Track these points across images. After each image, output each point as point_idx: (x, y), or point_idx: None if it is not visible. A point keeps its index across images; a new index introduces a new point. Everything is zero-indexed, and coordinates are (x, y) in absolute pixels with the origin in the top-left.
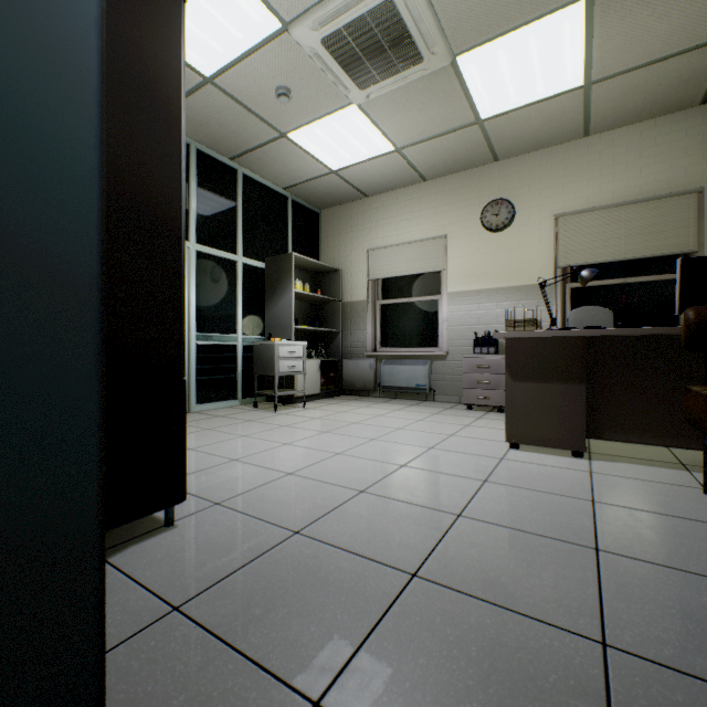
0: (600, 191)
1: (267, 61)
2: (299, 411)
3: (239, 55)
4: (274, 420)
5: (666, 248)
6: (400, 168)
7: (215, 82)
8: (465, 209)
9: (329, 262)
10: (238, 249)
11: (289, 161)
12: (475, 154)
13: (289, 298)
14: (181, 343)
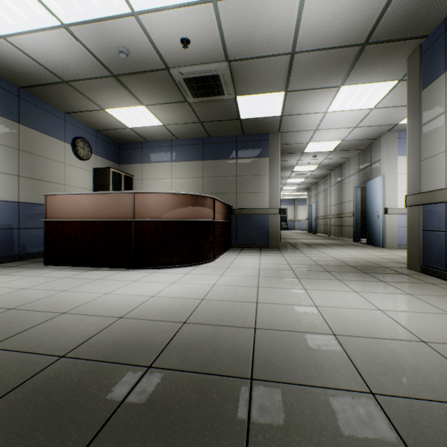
0: None
1: None
2: None
3: None
4: None
5: None
6: None
7: None
8: None
9: None
10: None
11: None
12: None
13: None
14: None
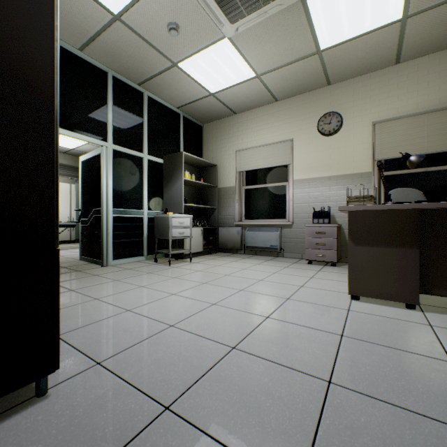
0: (407, 104)
1: None
2: (187, 265)
3: None
4: (167, 272)
5: None
6: (259, 91)
7: (122, 19)
8: (306, 120)
9: (209, 160)
10: (144, 149)
11: (180, 86)
12: (314, 79)
13: (180, 184)
14: (53, 212)
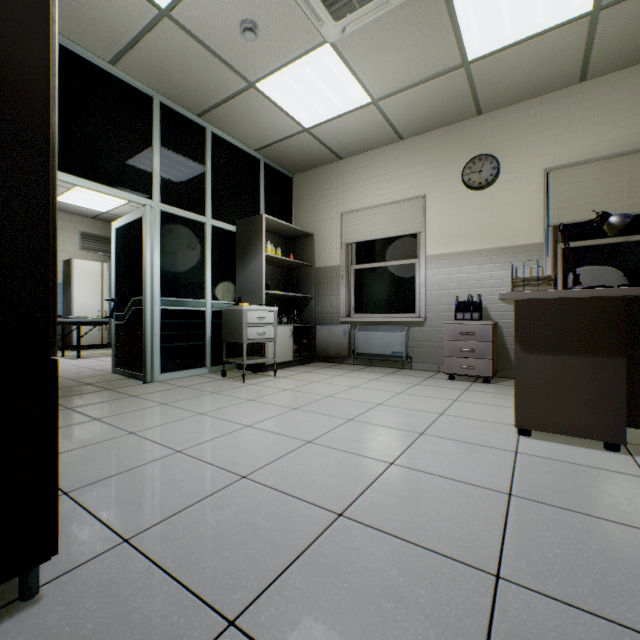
0: (598, 141)
1: None
2: (269, 381)
3: None
4: (240, 392)
5: None
6: (376, 124)
7: (173, 15)
8: (445, 167)
9: (302, 227)
10: (206, 210)
11: (260, 118)
12: (457, 105)
13: (260, 262)
14: (48, 299)
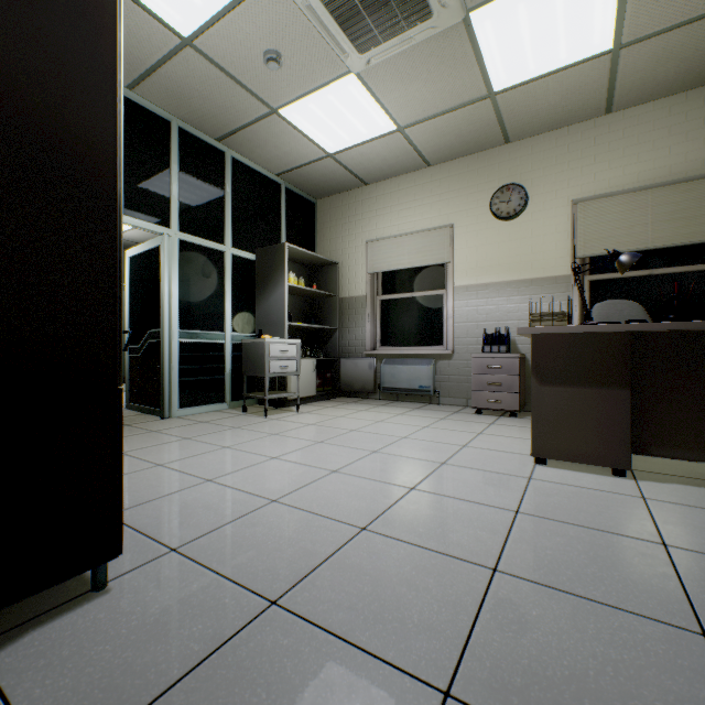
0: (623, 174)
1: (253, 17)
2: (292, 416)
3: (220, 9)
4: (263, 427)
5: (700, 234)
6: (402, 151)
7: (195, 44)
8: (473, 196)
9: (326, 255)
10: (225, 238)
11: (282, 143)
12: (485, 134)
13: (282, 292)
14: (116, 337)
